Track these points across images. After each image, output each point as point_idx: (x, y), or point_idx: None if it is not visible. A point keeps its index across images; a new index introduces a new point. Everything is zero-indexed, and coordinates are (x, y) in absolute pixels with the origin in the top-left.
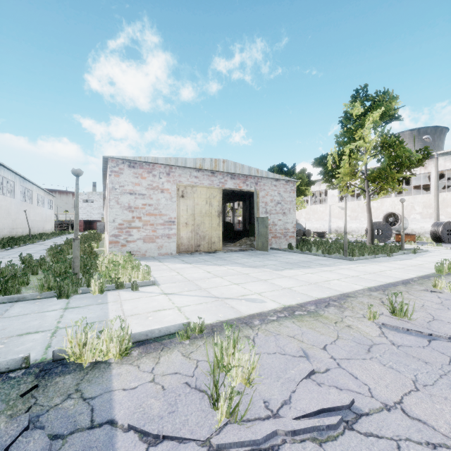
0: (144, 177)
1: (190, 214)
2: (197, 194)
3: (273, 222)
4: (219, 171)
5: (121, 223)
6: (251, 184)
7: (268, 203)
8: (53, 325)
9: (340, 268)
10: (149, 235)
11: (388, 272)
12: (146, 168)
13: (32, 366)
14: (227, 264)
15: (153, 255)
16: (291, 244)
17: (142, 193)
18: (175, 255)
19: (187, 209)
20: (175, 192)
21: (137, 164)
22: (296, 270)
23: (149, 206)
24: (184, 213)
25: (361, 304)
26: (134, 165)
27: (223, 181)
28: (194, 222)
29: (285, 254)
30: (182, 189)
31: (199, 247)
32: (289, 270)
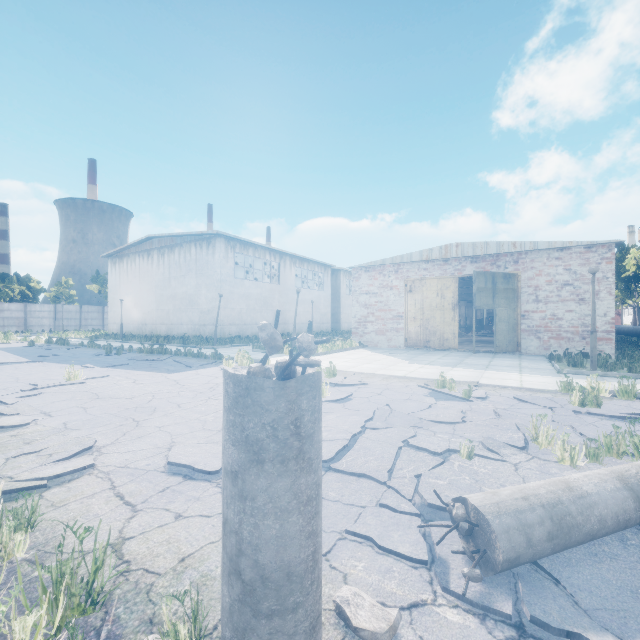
0: (376, 278)
1: (418, 308)
2: (426, 287)
3: (552, 315)
4: (453, 257)
5: (360, 318)
6: (507, 264)
7: (542, 286)
8: (254, 357)
9: (474, 371)
10: (380, 329)
11: (506, 380)
12: (377, 270)
13: (233, 360)
14: (400, 356)
15: (383, 346)
16: (567, 349)
17: (375, 292)
18: (402, 348)
19: (415, 304)
20: (403, 288)
21: (371, 268)
22: (422, 365)
23: (380, 303)
24: (412, 307)
25: (342, 373)
26: (368, 270)
27: (460, 268)
28: (423, 316)
29: (521, 359)
30: (410, 284)
31: (428, 343)
32: (417, 364)
